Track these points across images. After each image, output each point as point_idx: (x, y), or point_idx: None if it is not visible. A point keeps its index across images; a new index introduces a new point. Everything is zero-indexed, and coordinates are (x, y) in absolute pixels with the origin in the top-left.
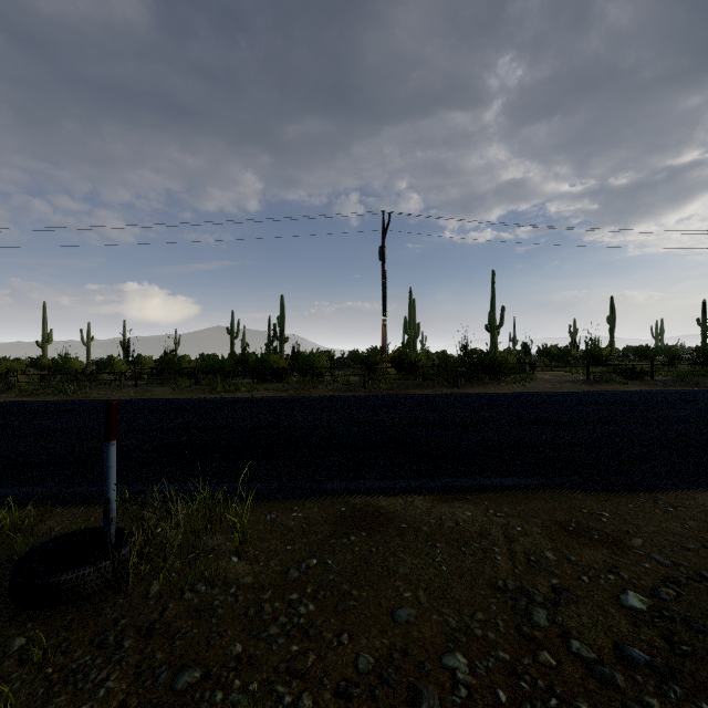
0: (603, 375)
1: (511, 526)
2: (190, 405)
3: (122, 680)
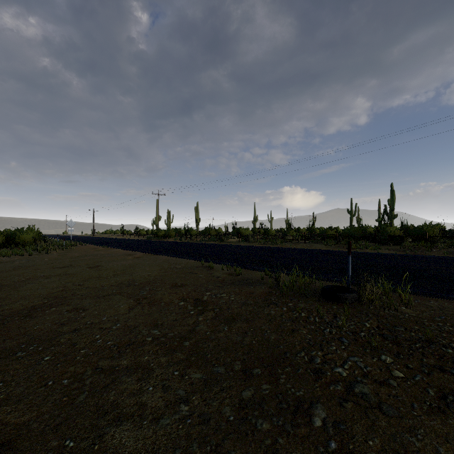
0: None
1: None
2: (341, 253)
3: (374, 321)
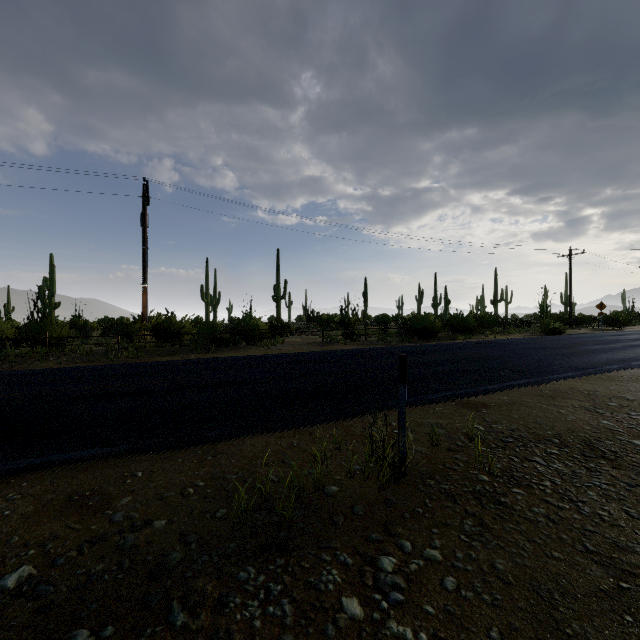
0: (332, 338)
1: (4, 510)
2: None
3: None
